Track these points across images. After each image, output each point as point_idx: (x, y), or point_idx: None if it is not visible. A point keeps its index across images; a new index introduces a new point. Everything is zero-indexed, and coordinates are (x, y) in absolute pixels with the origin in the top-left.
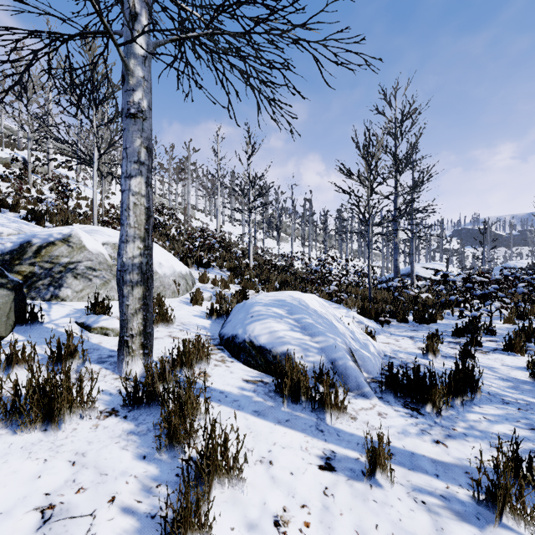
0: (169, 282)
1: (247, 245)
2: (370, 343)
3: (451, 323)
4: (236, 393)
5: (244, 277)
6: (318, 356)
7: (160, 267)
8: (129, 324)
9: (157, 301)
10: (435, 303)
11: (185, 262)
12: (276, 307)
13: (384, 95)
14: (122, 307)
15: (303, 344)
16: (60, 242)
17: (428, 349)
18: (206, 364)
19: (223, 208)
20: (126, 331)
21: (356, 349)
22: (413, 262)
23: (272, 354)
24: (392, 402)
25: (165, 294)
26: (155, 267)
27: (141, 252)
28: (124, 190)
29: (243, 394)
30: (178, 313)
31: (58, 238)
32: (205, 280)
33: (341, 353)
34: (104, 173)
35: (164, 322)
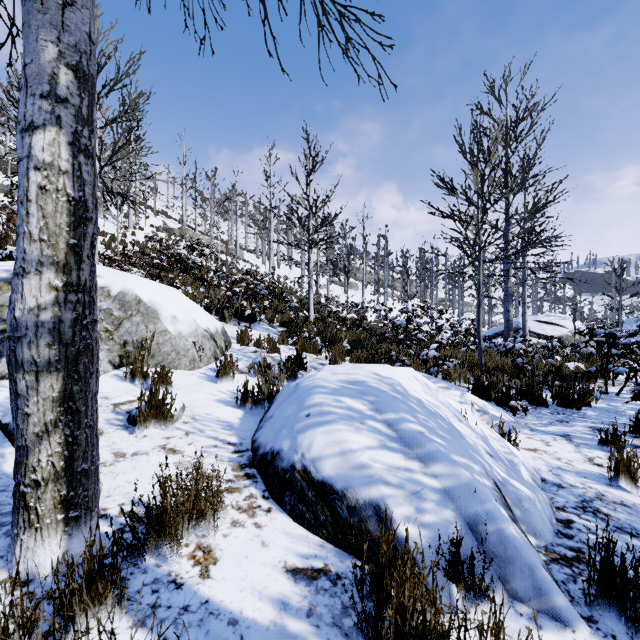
0: (186, 345)
1: (306, 292)
2: (520, 462)
3: (612, 406)
4: (268, 623)
5: (301, 335)
6: (442, 510)
7: (174, 323)
8: (31, 458)
9: (160, 377)
10: (575, 373)
11: (222, 314)
12: (351, 396)
13: (491, 88)
14: (16, 418)
15: (409, 482)
16: (7, 285)
17: (618, 468)
18: (211, 527)
19: (278, 248)
20: (24, 473)
21: (503, 481)
22: (525, 313)
23: (348, 503)
24: (623, 638)
25: (180, 364)
26: (164, 323)
27: (59, 296)
28: (19, 158)
29: (283, 626)
30: (192, 398)
31: (4, 278)
32: (245, 340)
33: (489, 504)
34: (119, 198)
35: (158, 418)
